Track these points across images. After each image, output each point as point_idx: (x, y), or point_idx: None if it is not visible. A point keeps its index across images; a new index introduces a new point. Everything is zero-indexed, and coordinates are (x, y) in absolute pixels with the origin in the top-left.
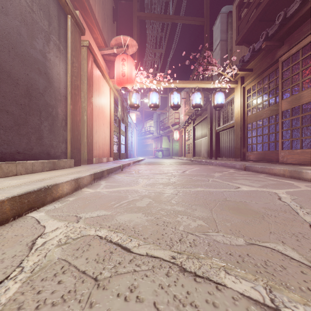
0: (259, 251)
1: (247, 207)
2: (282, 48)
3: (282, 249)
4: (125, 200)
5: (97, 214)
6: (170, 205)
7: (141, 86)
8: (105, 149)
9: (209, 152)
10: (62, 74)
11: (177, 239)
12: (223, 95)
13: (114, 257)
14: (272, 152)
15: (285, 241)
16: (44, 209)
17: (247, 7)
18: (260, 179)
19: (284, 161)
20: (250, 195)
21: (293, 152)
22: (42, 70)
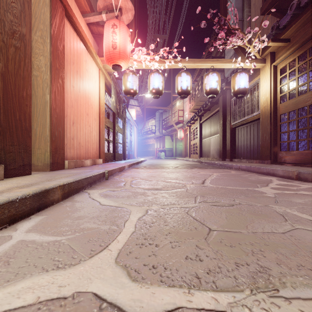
0: None
1: None
2: None
3: None
4: None
5: None
6: None
7: (139, 66)
8: (90, 148)
9: (221, 153)
10: None
11: None
12: (247, 77)
13: None
14: None
15: None
16: None
17: None
18: None
19: None
20: None
21: None
22: None
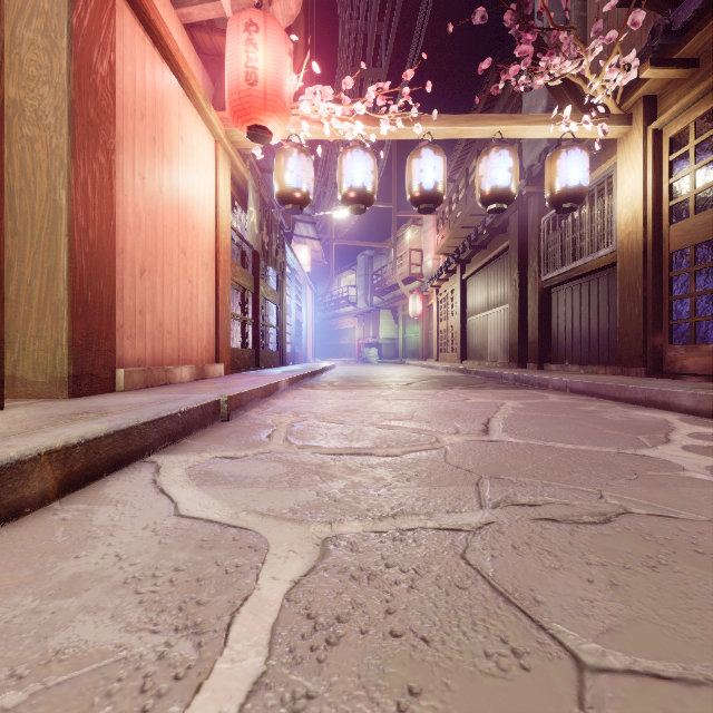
0: None
1: None
2: None
3: None
4: None
5: None
6: None
7: (317, 134)
8: (191, 337)
9: (515, 349)
10: None
11: None
12: (586, 159)
13: None
14: None
15: None
16: None
17: None
18: None
19: None
20: None
21: None
22: None
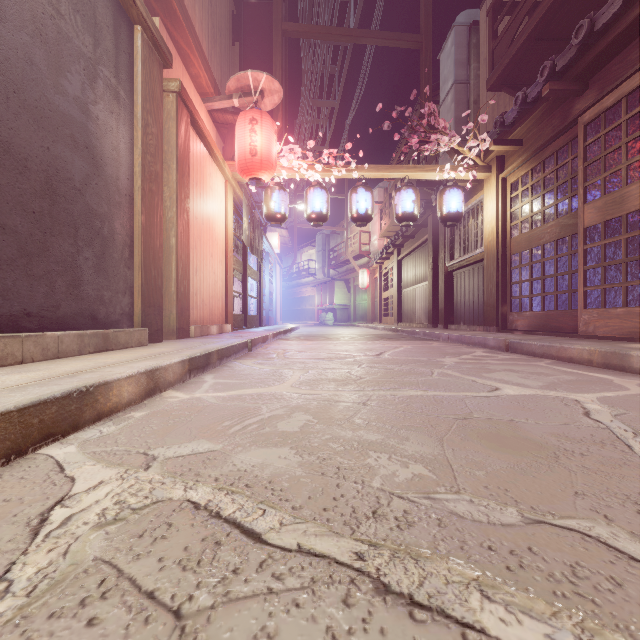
0: (555, 541)
1: (519, 434)
2: (585, 96)
3: (607, 535)
4: (254, 418)
5: (193, 450)
6: (351, 429)
7: (291, 176)
8: (215, 307)
9: (431, 314)
10: (124, 148)
11: (367, 511)
12: (461, 195)
13: (225, 555)
14: (564, 313)
15: (610, 514)
16: (77, 438)
17: (511, 11)
18: (540, 371)
19: (588, 331)
20: (524, 405)
21: (608, 313)
22: (80, 140)
